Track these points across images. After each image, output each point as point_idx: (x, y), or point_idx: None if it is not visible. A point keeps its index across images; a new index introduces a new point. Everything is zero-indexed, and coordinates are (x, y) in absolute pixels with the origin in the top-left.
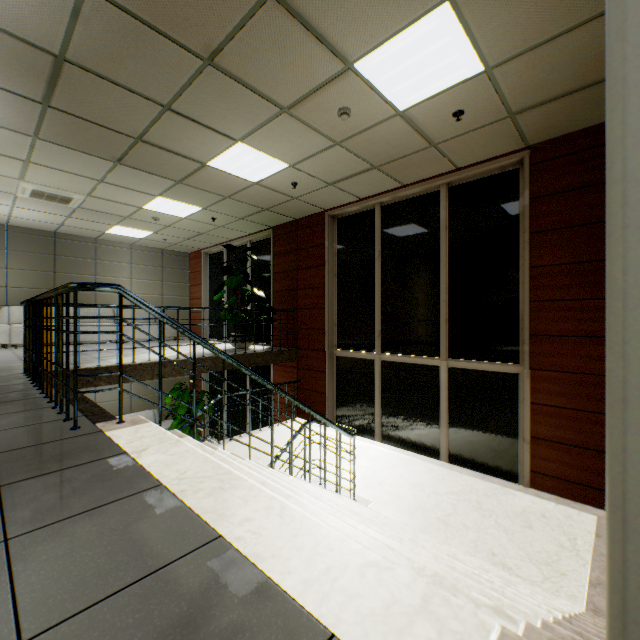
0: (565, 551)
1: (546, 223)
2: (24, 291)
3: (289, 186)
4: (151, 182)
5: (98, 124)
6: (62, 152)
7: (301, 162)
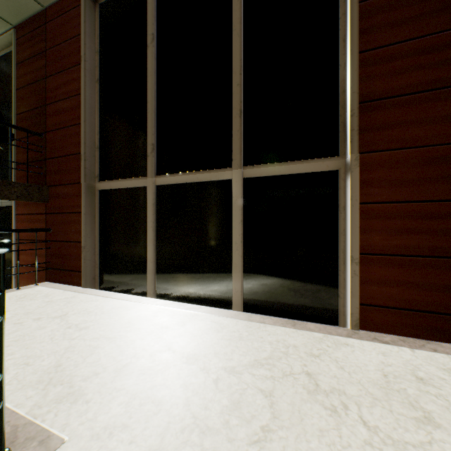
0: None
1: None
2: None
3: None
4: None
5: None
6: None
7: None
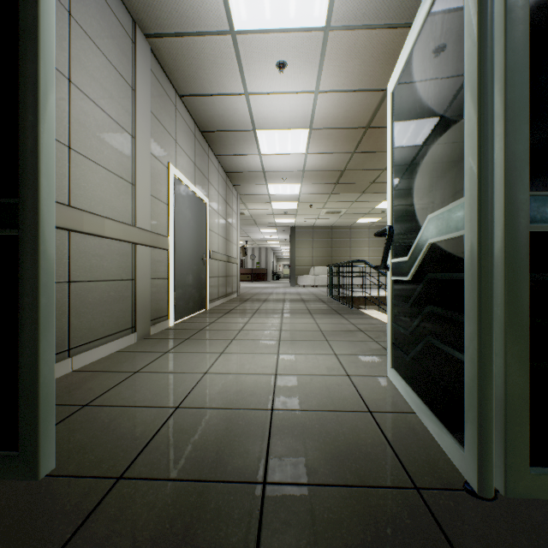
0: None
1: None
2: (319, 259)
3: None
4: (379, 196)
5: (355, 183)
6: (339, 196)
7: None
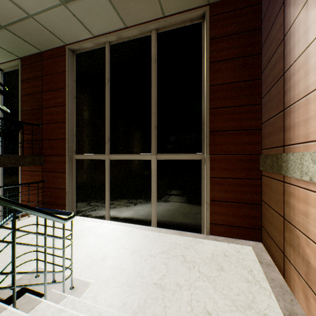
0: (253, 286)
1: (219, 56)
2: None
3: None
4: None
5: None
6: None
7: None
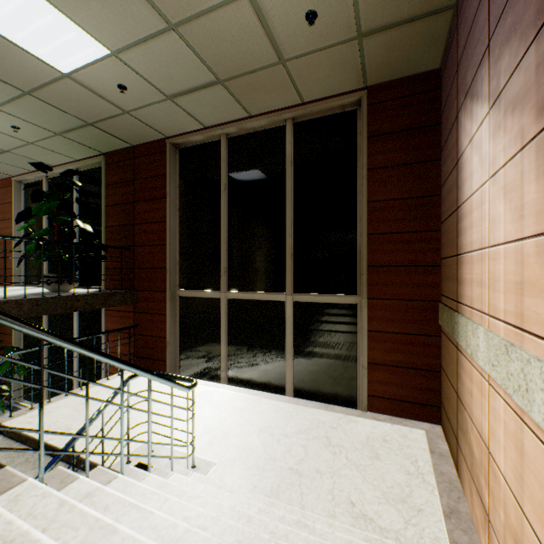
0: (413, 478)
1: (381, 161)
2: None
3: (116, 90)
4: None
5: None
6: None
7: (127, 50)
